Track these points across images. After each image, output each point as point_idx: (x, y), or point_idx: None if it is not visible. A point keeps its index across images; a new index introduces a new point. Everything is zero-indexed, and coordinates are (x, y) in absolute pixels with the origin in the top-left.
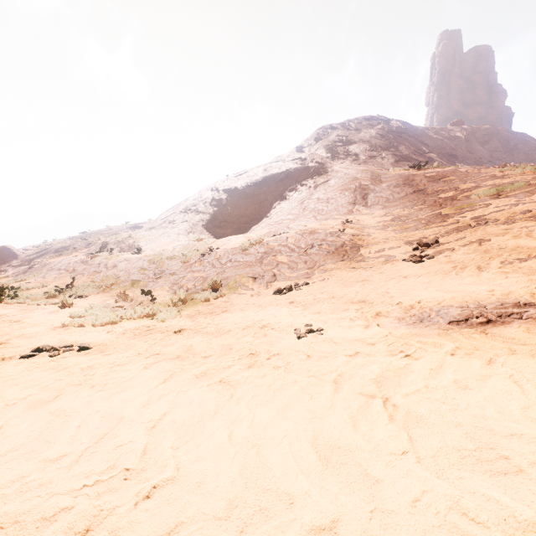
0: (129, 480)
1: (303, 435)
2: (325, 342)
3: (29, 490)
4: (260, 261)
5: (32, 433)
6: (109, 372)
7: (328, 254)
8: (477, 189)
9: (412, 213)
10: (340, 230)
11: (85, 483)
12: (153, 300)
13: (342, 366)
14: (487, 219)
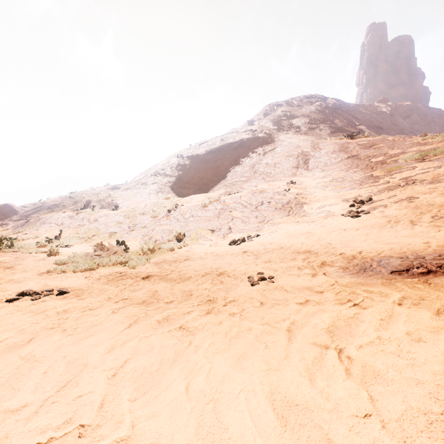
0: (83, 437)
1: (260, 390)
2: (276, 289)
3: None
4: (217, 216)
5: None
6: (80, 316)
7: (276, 210)
8: (404, 154)
9: (347, 175)
10: (286, 190)
11: (39, 441)
12: (127, 249)
13: (293, 314)
14: (415, 180)
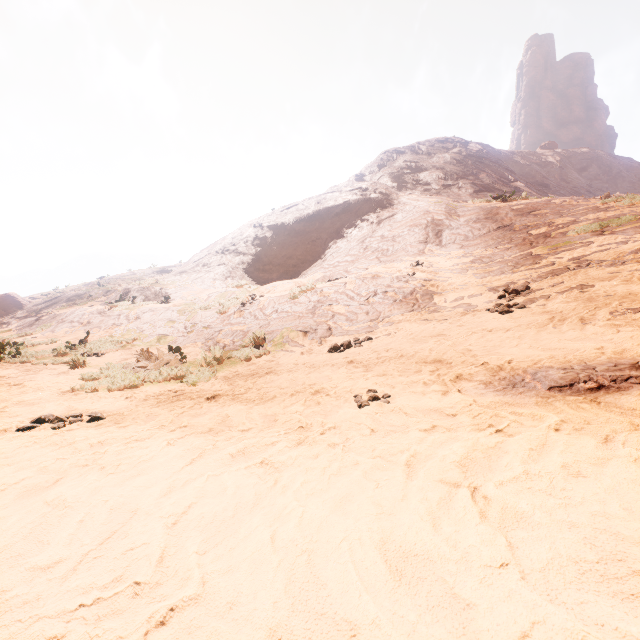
0: (139, 597)
1: (368, 538)
2: (393, 412)
3: (9, 610)
4: (312, 312)
5: (21, 530)
6: (124, 449)
7: (395, 303)
8: (576, 224)
9: (496, 254)
10: (409, 274)
11: (82, 602)
12: (183, 358)
13: (415, 444)
14: (590, 261)
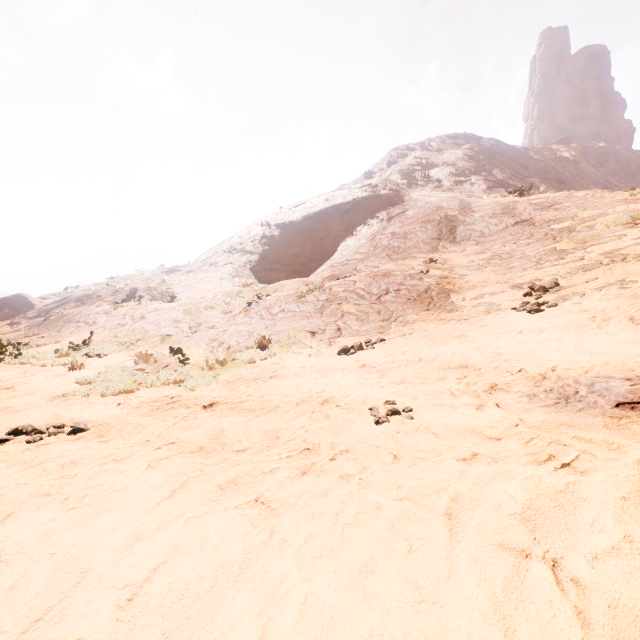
0: None
1: None
2: (418, 431)
3: None
4: (320, 311)
5: None
6: (96, 473)
7: (408, 301)
8: (603, 217)
9: (516, 250)
10: (423, 272)
11: None
12: (185, 360)
13: (454, 480)
14: (625, 255)
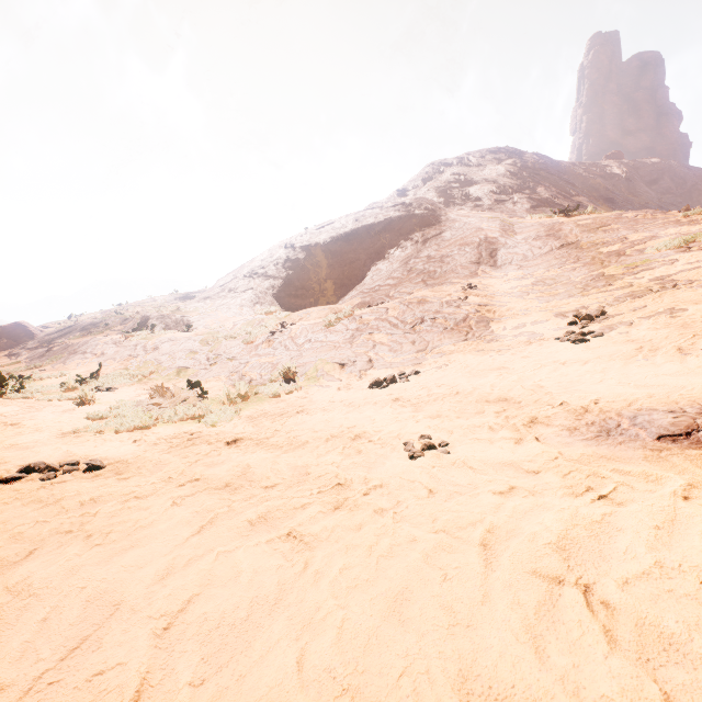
0: None
1: (440, 671)
2: (455, 466)
3: None
4: (349, 341)
5: None
6: (119, 510)
7: (445, 331)
8: (654, 240)
9: (561, 275)
10: (460, 299)
11: None
12: (204, 394)
13: (490, 513)
14: (676, 281)
